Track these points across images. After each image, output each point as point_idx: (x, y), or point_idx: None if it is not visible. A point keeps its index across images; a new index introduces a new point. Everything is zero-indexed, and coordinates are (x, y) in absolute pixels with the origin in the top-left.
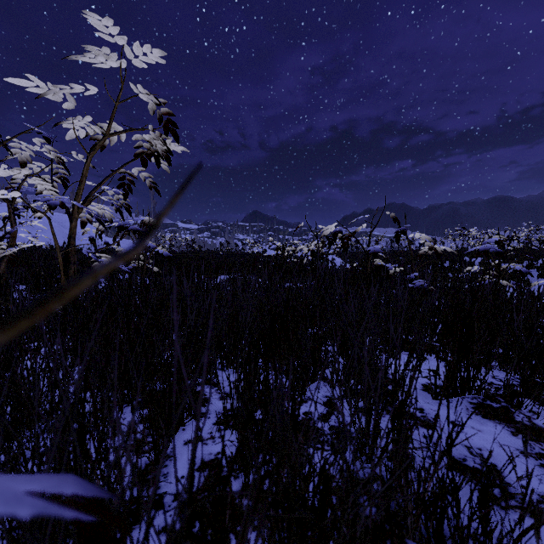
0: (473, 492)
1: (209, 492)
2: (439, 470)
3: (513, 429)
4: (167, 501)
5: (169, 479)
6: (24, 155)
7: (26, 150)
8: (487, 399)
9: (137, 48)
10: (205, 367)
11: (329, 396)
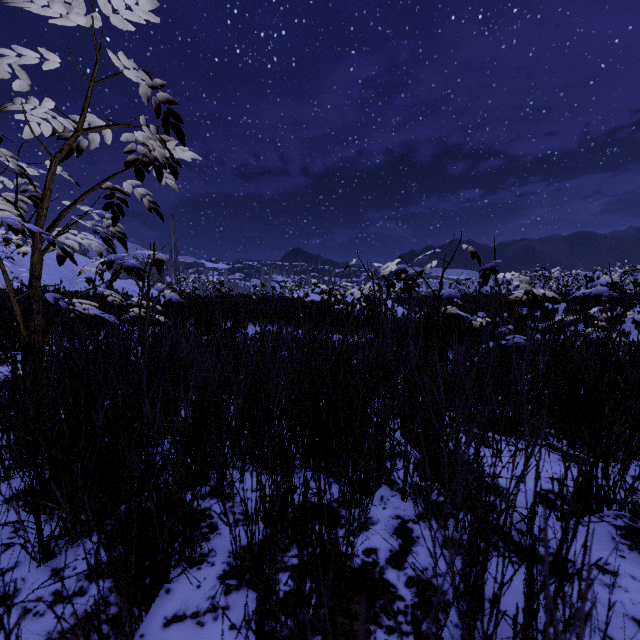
0: None
1: None
2: None
3: None
4: None
5: None
6: None
7: None
8: (637, 518)
9: None
10: None
11: (401, 516)
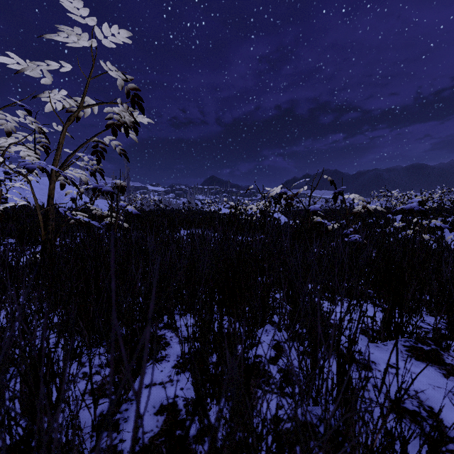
0: (422, 446)
1: (166, 437)
2: (387, 422)
3: (445, 371)
4: (125, 446)
5: (129, 424)
6: (9, 125)
7: (11, 121)
8: (418, 342)
9: (106, 29)
10: (146, 344)
11: (277, 340)
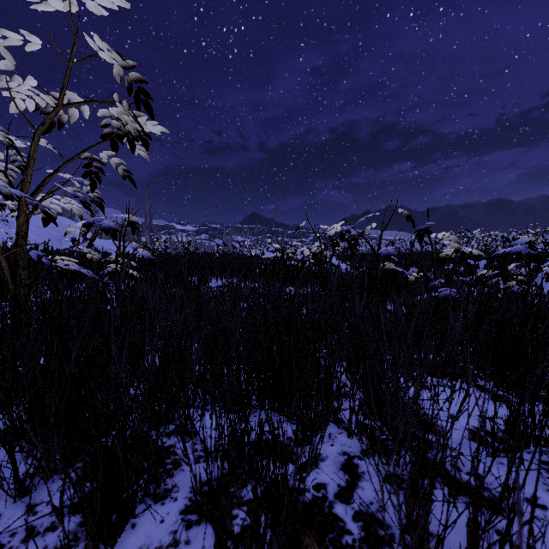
0: None
1: None
2: None
3: None
4: None
5: None
6: None
7: None
8: None
9: None
10: None
11: (347, 453)
